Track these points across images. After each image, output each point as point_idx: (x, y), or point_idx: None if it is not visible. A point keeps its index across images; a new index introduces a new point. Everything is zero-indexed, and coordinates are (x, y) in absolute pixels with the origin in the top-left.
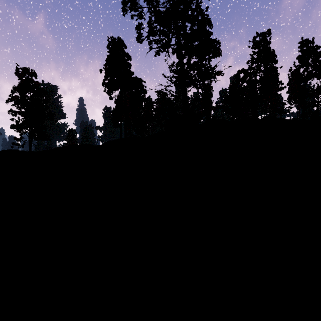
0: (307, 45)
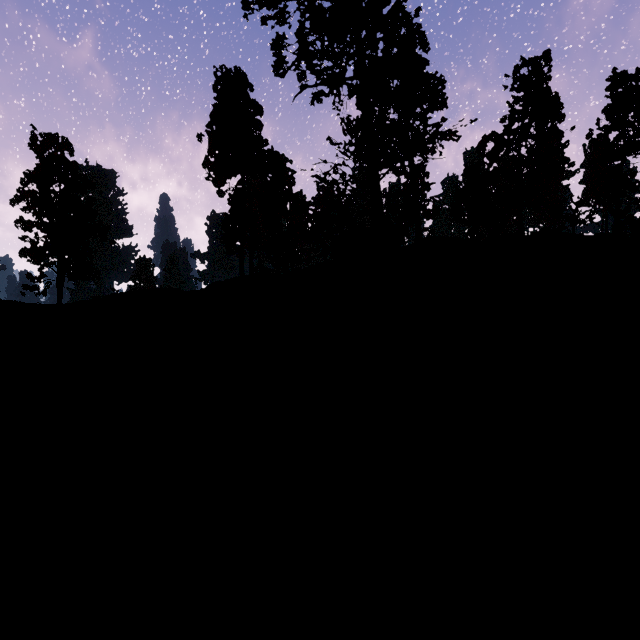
0: (625, 85)
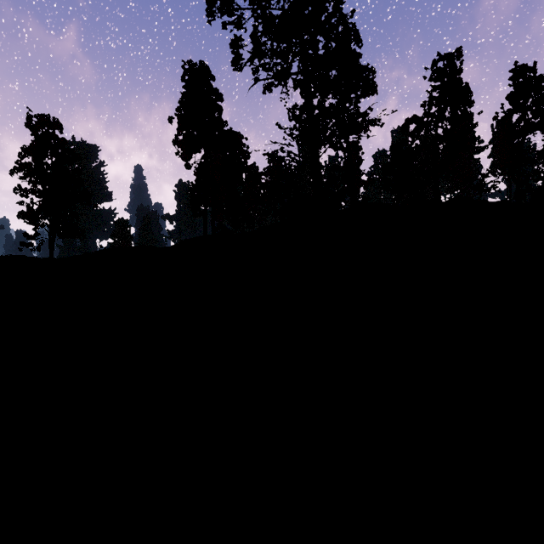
0: (525, 76)
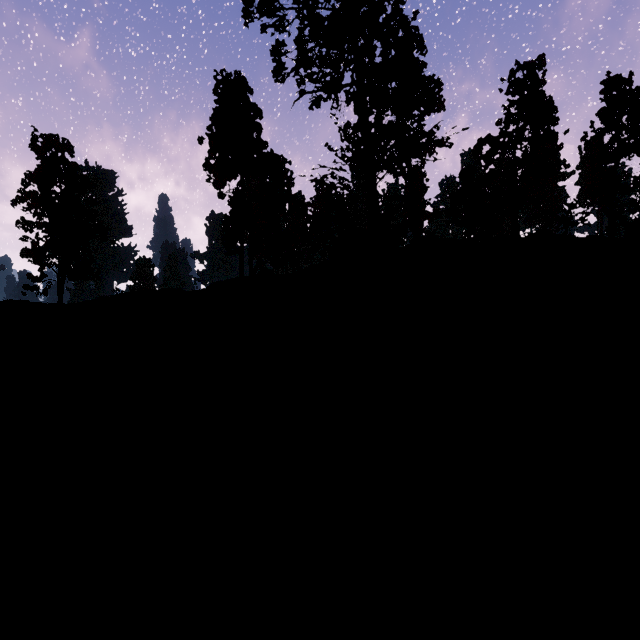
0: (619, 88)
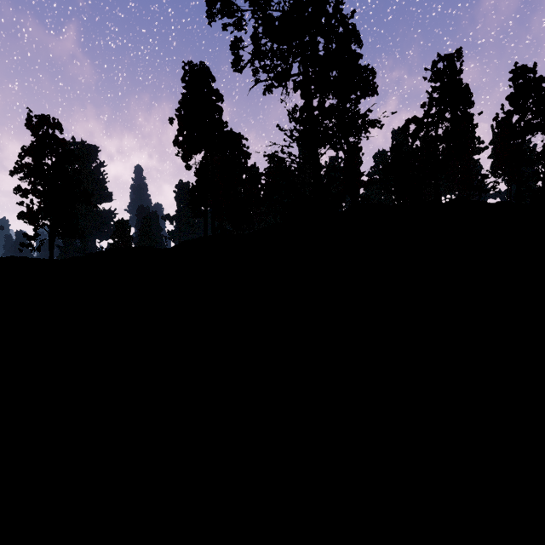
0: (525, 76)
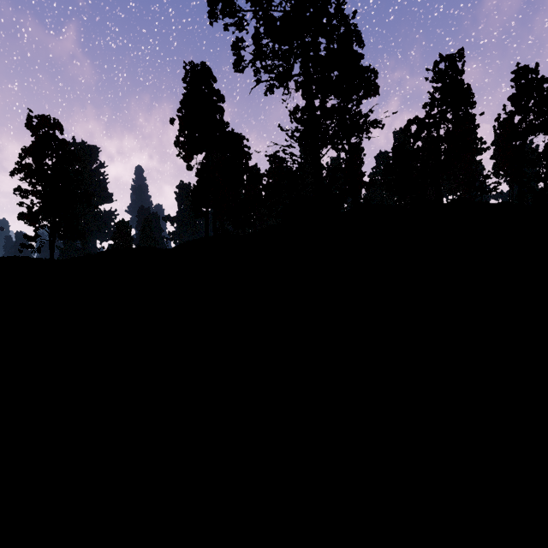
0: (527, 77)
